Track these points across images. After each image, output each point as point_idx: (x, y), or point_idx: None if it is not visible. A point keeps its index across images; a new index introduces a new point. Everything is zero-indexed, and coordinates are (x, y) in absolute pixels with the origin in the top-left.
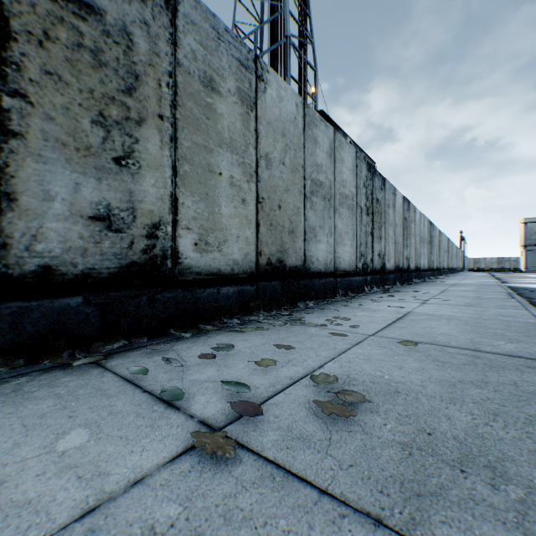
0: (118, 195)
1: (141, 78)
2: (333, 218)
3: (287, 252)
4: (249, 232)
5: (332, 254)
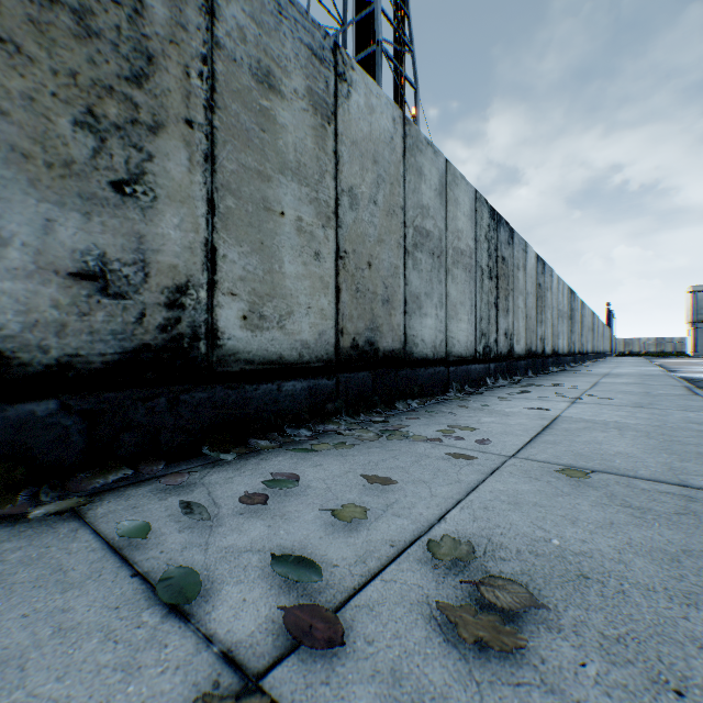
0: (119, 240)
1: (158, 61)
2: (445, 282)
3: (380, 330)
4: (325, 300)
5: (442, 332)
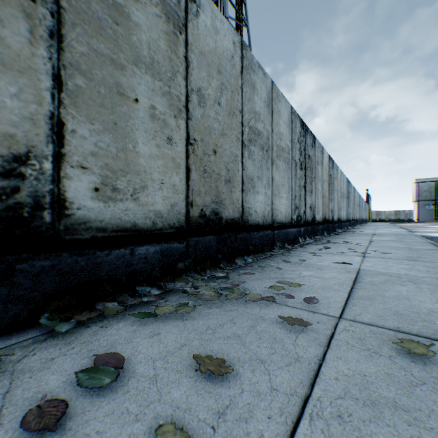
0: None
1: None
2: (271, 169)
3: (223, 203)
4: (176, 178)
5: (269, 206)
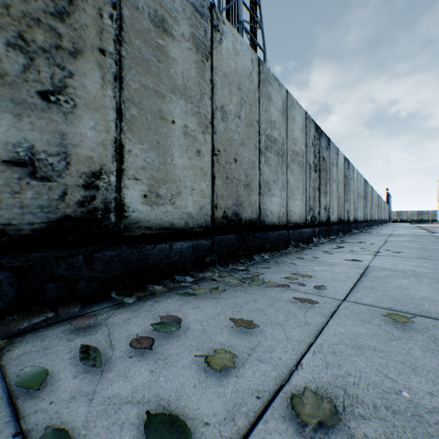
0: (45, 136)
1: (77, 3)
2: (286, 173)
3: (243, 205)
4: (204, 184)
5: (284, 207)
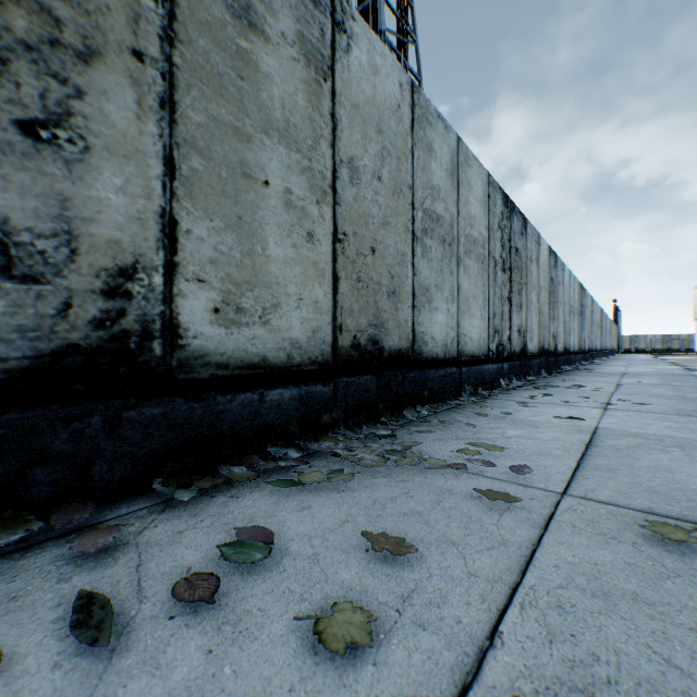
0: (30, 202)
1: None
2: (456, 273)
3: (386, 326)
4: (320, 291)
5: (454, 329)
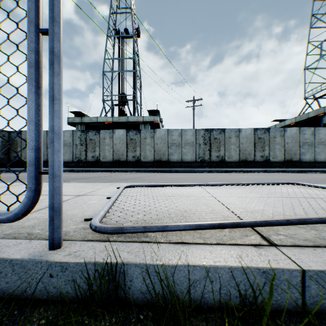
0: (262, 154)
1: (265, 141)
2: (313, 149)
3: (292, 158)
4: (282, 155)
5: (312, 157)
